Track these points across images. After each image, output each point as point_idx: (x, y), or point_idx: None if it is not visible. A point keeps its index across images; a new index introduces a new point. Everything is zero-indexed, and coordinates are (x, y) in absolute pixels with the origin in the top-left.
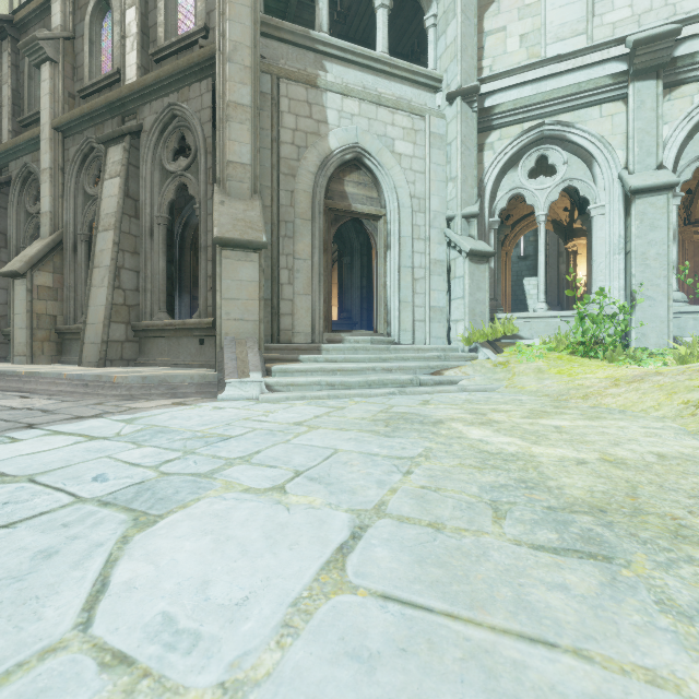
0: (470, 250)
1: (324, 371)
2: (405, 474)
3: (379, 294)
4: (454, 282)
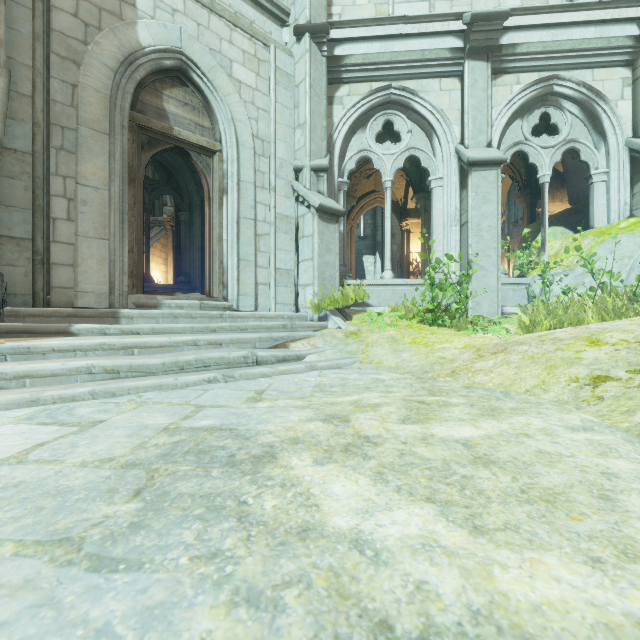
0: (319, 205)
1: (110, 349)
2: None
3: (213, 248)
4: (303, 241)
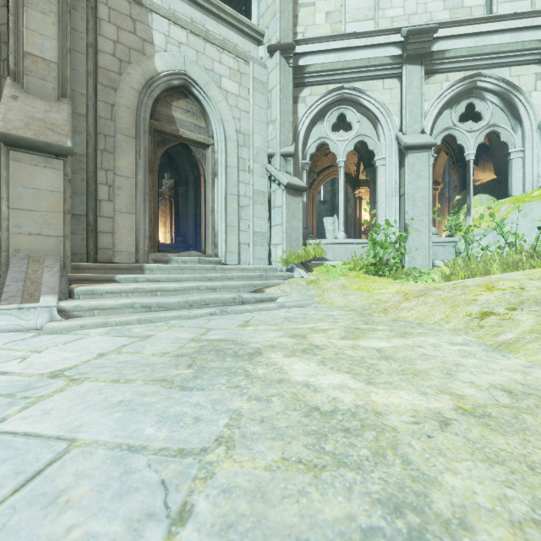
0: (287, 183)
1: (142, 292)
2: (173, 525)
3: (207, 217)
4: (274, 211)
